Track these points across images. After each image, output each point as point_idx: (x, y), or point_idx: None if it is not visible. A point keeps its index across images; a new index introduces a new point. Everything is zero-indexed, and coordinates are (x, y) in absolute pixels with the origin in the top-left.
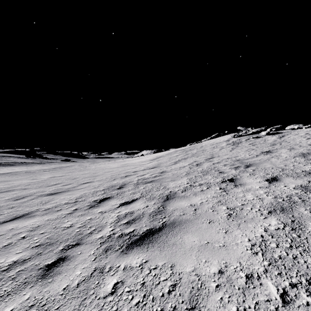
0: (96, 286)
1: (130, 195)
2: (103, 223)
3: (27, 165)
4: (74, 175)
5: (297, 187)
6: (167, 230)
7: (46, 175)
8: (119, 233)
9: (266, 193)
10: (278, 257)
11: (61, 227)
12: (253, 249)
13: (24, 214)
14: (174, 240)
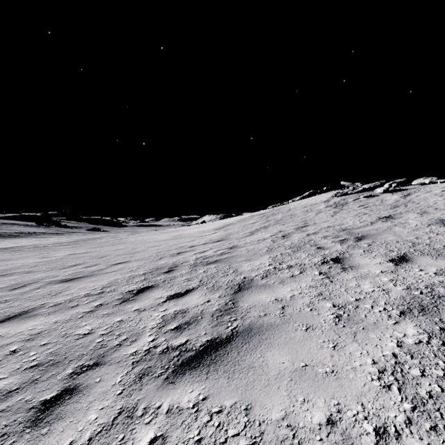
0: None
1: (183, 282)
2: (140, 328)
3: (38, 236)
4: (103, 252)
5: (440, 271)
6: (240, 341)
7: (63, 251)
8: (164, 346)
9: (392, 281)
10: (427, 395)
11: (75, 334)
12: (383, 379)
13: (21, 311)
14: (250, 359)
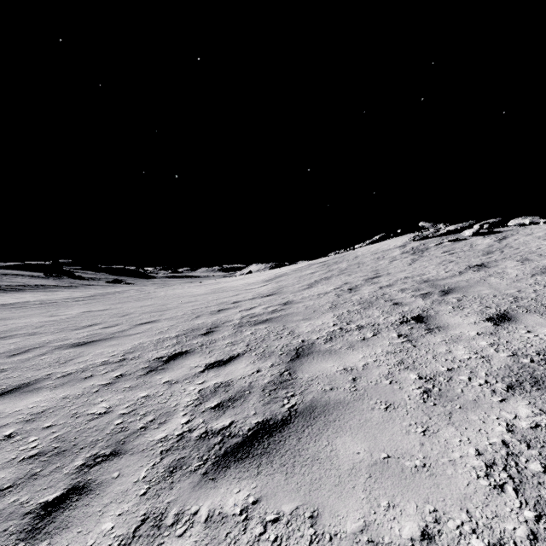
0: None
1: (226, 347)
2: (171, 406)
3: (46, 290)
4: (126, 309)
5: None
6: (300, 424)
7: (76, 308)
8: (202, 429)
9: (492, 346)
10: None
11: (88, 413)
12: (493, 476)
13: (21, 384)
14: (314, 448)
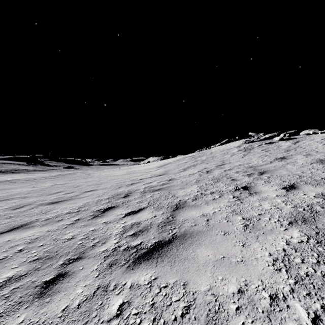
0: (100, 308)
1: (136, 204)
2: (108, 234)
3: (28, 172)
4: (77, 183)
5: (317, 195)
6: (178, 242)
7: (47, 182)
8: (125, 246)
9: (284, 202)
10: (305, 275)
11: (62, 238)
12: (276, 265)
13: (22, 224)
14: (185, 254)
